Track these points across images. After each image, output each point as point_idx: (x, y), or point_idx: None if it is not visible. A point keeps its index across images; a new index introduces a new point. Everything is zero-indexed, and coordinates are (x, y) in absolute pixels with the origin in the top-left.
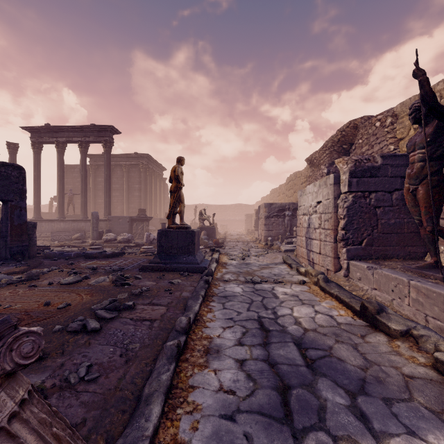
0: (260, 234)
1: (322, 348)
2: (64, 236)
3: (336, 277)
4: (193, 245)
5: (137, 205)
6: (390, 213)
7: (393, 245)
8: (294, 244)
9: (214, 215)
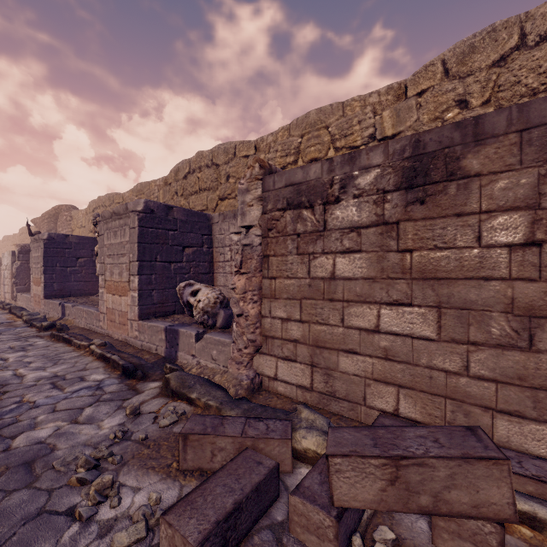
0: None
1: None
2: None
3: (11, 302)
4: None
5: None
6: None
7: None
8: None
9: None
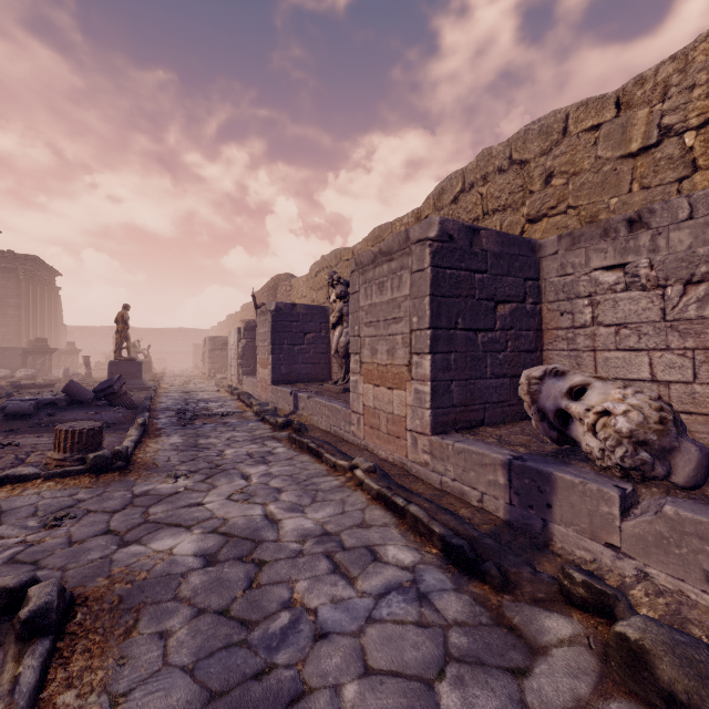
0: (205, 367)
1: (207, 399)
2: None
3: (237, 386)
4: (141, 372)
5: (12, 329)
6: None
7: None
8: None
9: (149, 347)
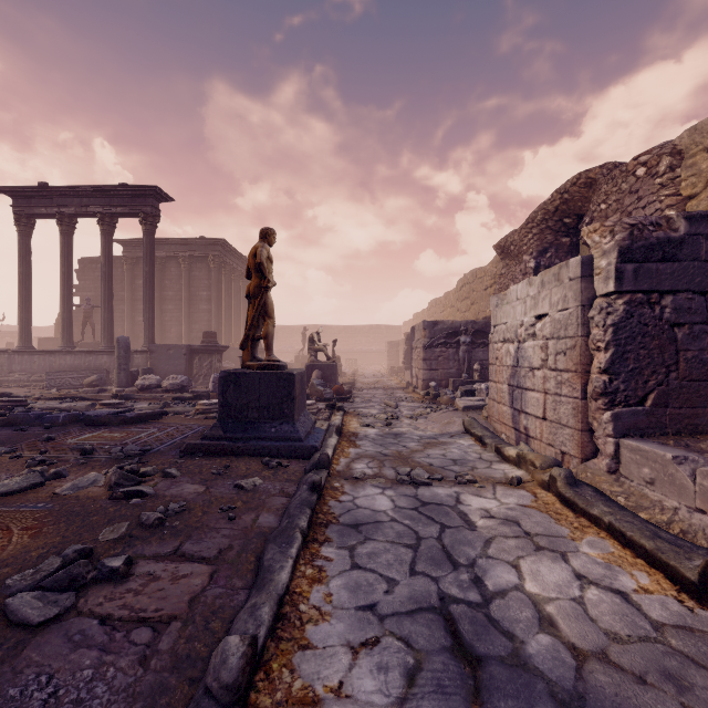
0: (415, 375)
1: None
2: (69, 380)
3: (588, 471)
4: (292, 401)
5: (204, 325)
6: (705, 337)
7: None
8: (477, 394)
9: (334, 343)
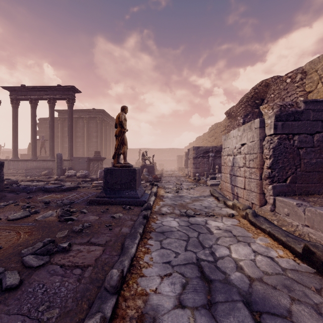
0: (189, 170)
1: (280, 313)
2: (35, 173)
3: (262, 211)
4: (135, 181)
5: (94, 148)
6: (312, 153)
7: (315, 182)
8: (217, 179)
9: (153, 156)
